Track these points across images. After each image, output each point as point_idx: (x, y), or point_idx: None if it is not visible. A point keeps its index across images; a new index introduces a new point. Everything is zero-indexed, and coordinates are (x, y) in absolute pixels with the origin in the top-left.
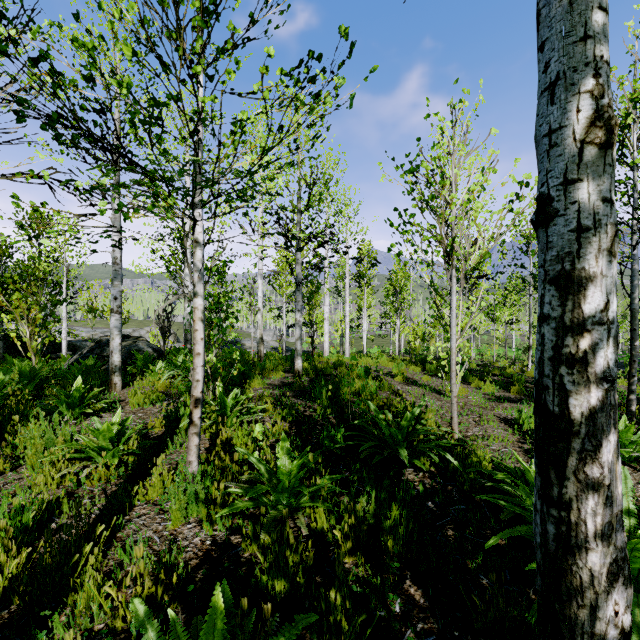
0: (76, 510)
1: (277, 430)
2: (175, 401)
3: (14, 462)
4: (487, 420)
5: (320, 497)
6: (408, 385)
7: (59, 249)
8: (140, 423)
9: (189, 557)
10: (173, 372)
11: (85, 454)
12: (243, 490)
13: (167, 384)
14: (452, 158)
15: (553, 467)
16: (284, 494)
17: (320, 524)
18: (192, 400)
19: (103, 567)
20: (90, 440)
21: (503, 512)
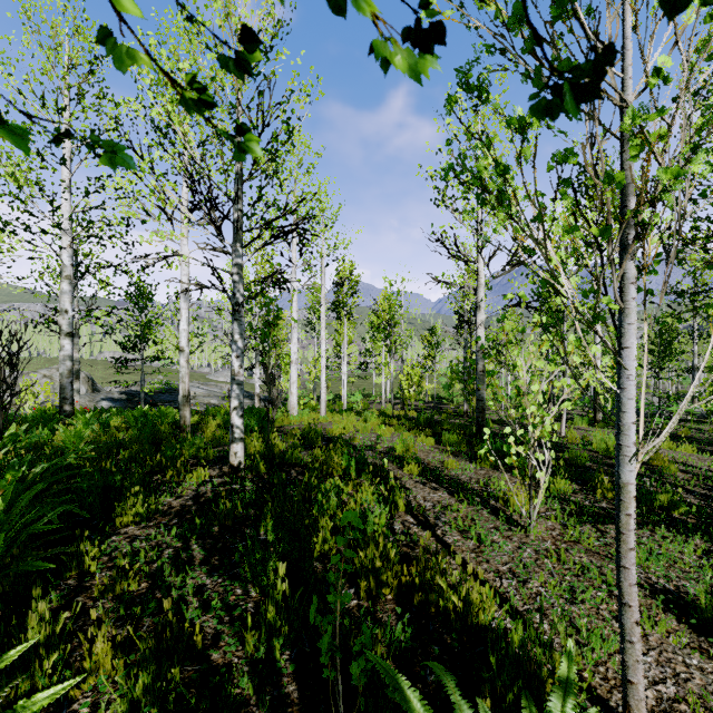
0: None
1: None
2: None
3: None
4: None
5: None
6: (432, 487)
7: None
8: None
9: None
10: None
11: None
12: None
13: None
14: None
15: None
16: None
17: None
18: None
19: None
20: None
21: None
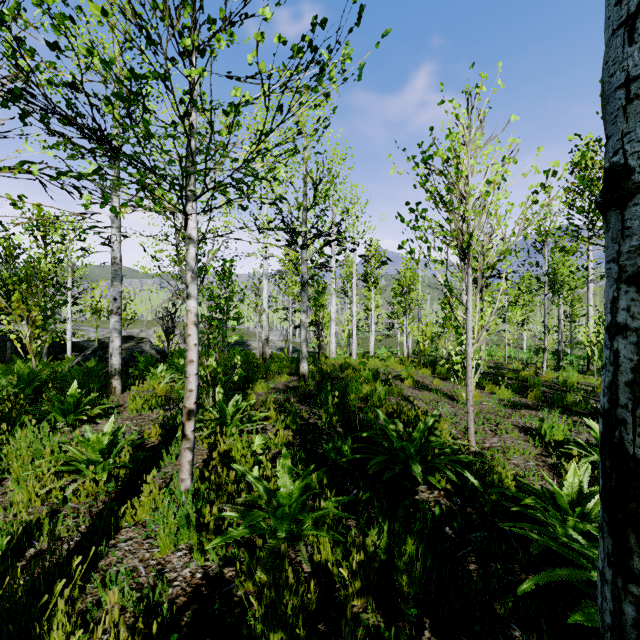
0: (50, 539)
1: (280, 440)
2: (173, 407)
3: (0, 474)
4: (505, 429)
5: (325, 522)
6: (418, 390)
7: (64, 249)
8: (137, 431)
9: (176, 594)
10: (175, 375)
11: (74, 466)
12: (239, 514)
13: (168, 388)
14: (468, 148)
15: (633, 529)
16: (283, 524)
17: (324, 556)
18: (185, 412)
19: (75, 609)
20: (79, 452)
21: (531, 541)
